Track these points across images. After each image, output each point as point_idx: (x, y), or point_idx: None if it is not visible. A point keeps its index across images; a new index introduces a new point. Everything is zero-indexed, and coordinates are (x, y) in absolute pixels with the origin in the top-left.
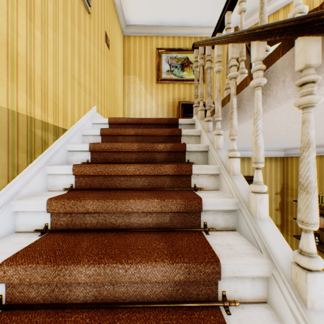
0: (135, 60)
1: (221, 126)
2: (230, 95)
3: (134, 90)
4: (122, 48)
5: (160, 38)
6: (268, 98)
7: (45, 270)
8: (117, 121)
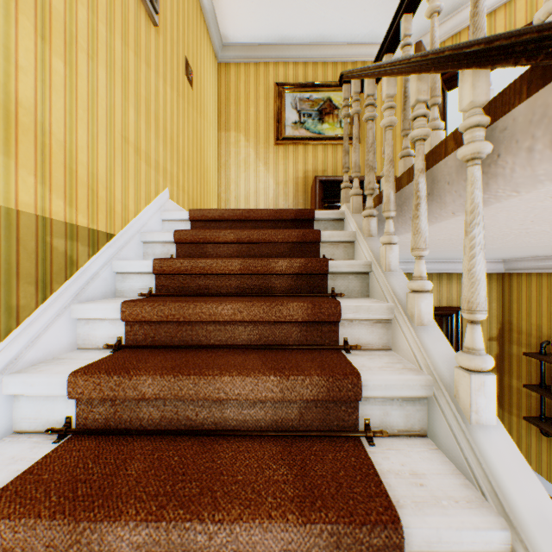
0: (239, 105)
1: (395, 226)
2: (414, 173)
3: (236, 158)
4: (215, 84)
5: (282, 65)
6: (492, 181)
7: (52, 531)
8: (204, 216)
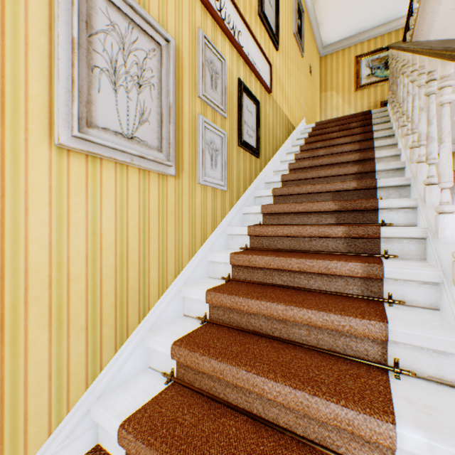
0: (332, 76)
1: None
2: (396, 79)
3: (330, 105)
4: (318, 69)
5: (359, 45)
6: None
7: (309, 153)
8: (321, 124)
